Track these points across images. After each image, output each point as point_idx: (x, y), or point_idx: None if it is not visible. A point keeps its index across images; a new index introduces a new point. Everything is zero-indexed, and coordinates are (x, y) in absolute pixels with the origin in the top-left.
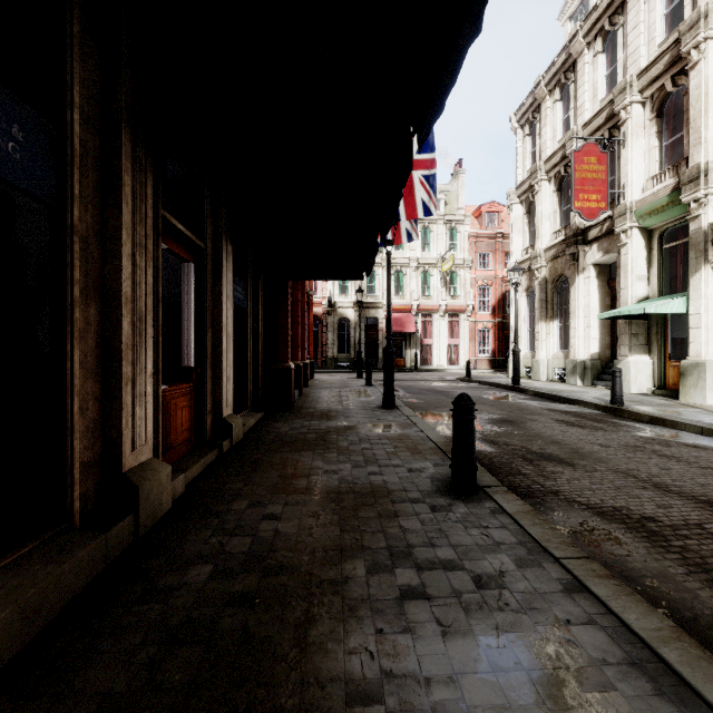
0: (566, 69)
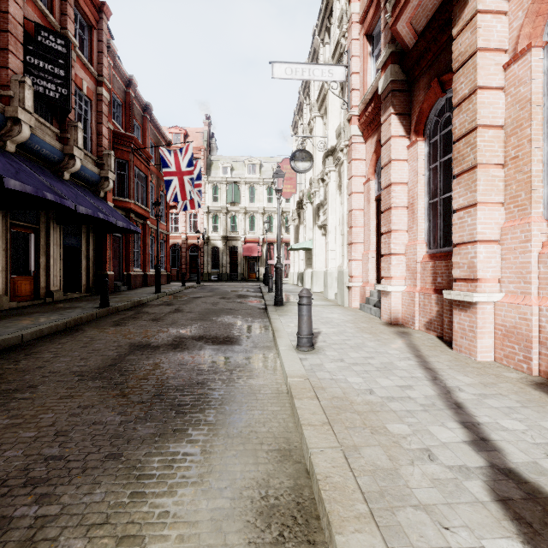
0: (302, 108)
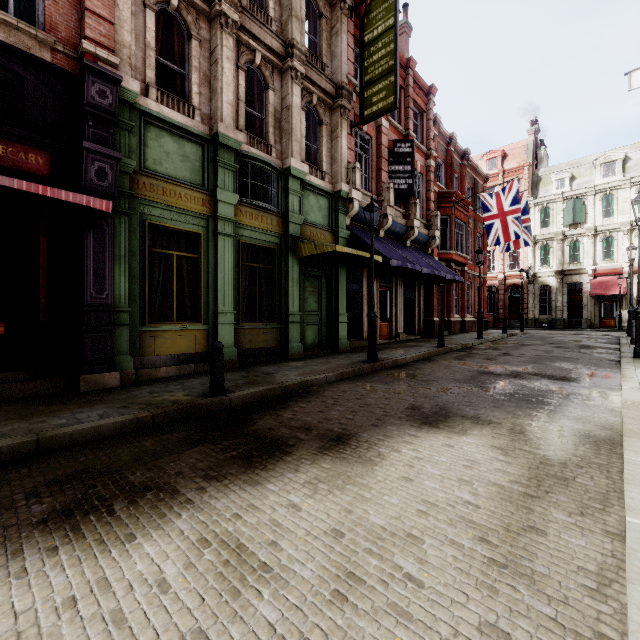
0: None
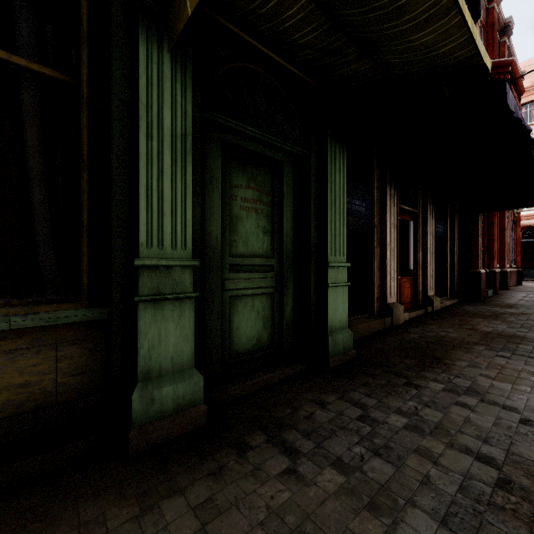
0: None
